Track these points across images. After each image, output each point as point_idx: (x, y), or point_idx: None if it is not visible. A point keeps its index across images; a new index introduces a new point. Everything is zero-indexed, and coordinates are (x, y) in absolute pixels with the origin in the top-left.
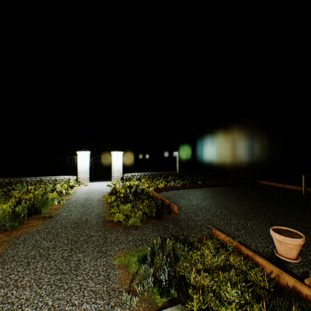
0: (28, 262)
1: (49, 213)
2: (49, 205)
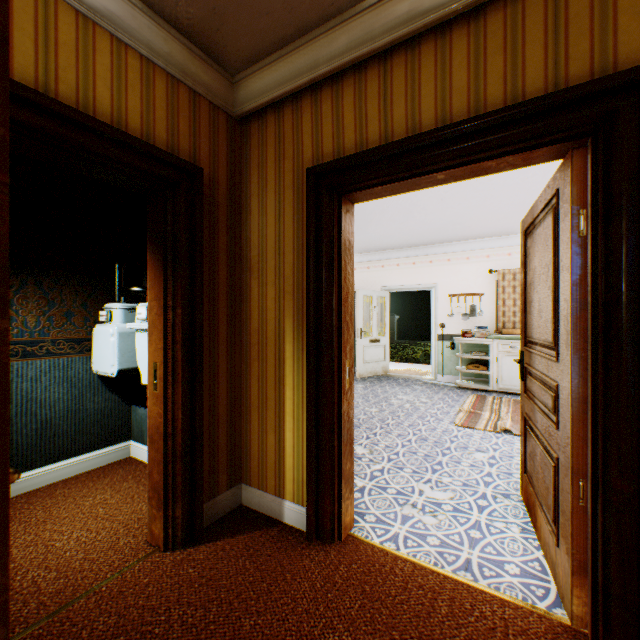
0: None
1: None
2: None
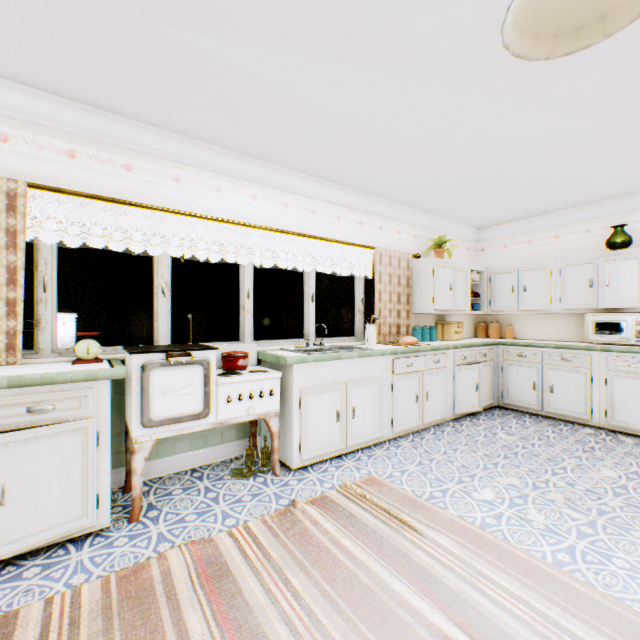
0: None
1: None
2: None
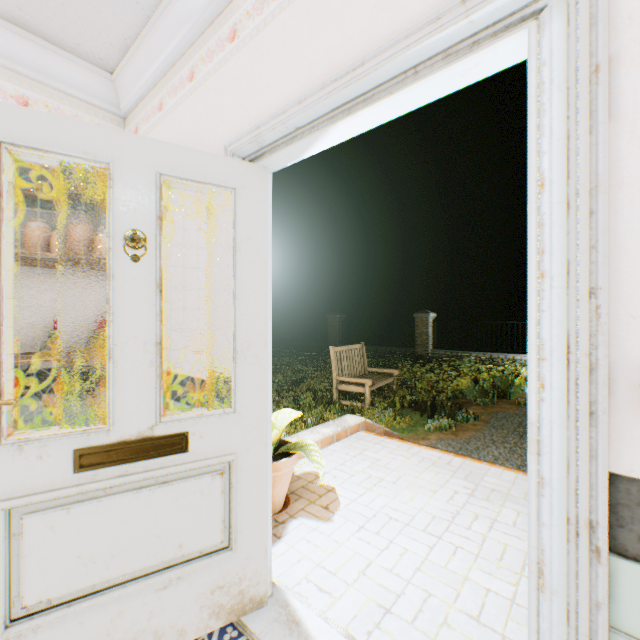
0: (519, 434)
1: (522, 400)
2: (516, 393)
